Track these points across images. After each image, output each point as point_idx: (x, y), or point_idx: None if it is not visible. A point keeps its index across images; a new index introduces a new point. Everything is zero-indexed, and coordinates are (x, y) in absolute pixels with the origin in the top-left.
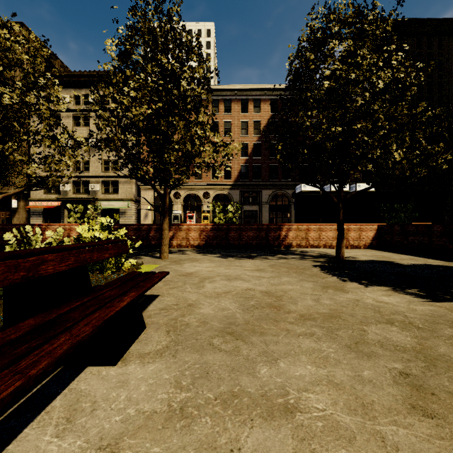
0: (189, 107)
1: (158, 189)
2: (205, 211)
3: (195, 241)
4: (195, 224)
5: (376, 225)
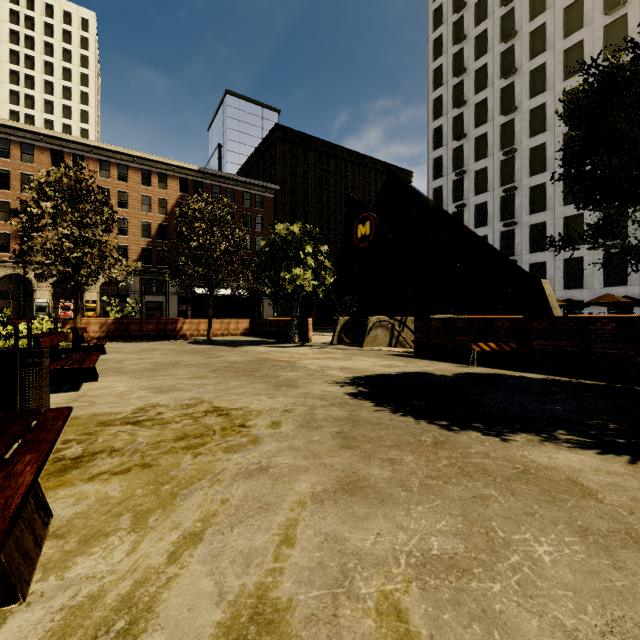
0: (97, 232)
1: (6, 267)
2: (90, 301)
3: (96, 334)
4: (95, 319)
5: (249, 320)
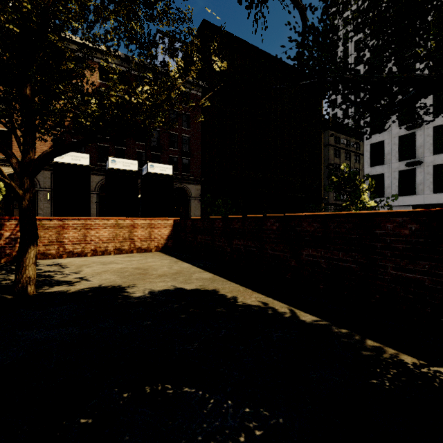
0: None
1: None
2: None
3: None
4: None
5: (173, 220)
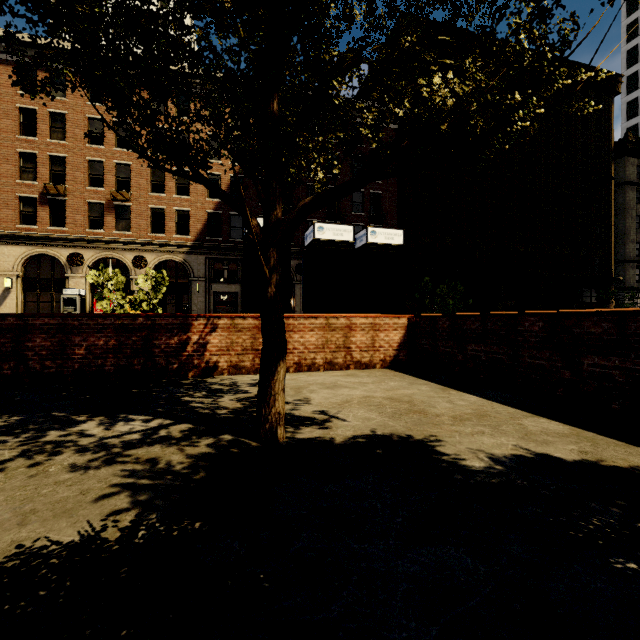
0: None
1: (31, 245)
2: (135, 291)
3: None
4: None
5: (406, 317)
